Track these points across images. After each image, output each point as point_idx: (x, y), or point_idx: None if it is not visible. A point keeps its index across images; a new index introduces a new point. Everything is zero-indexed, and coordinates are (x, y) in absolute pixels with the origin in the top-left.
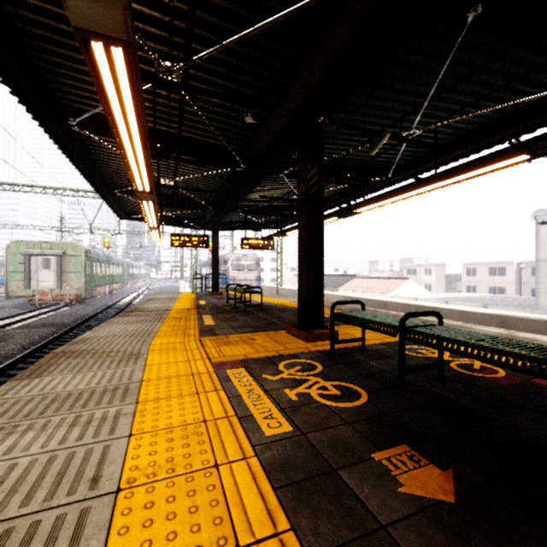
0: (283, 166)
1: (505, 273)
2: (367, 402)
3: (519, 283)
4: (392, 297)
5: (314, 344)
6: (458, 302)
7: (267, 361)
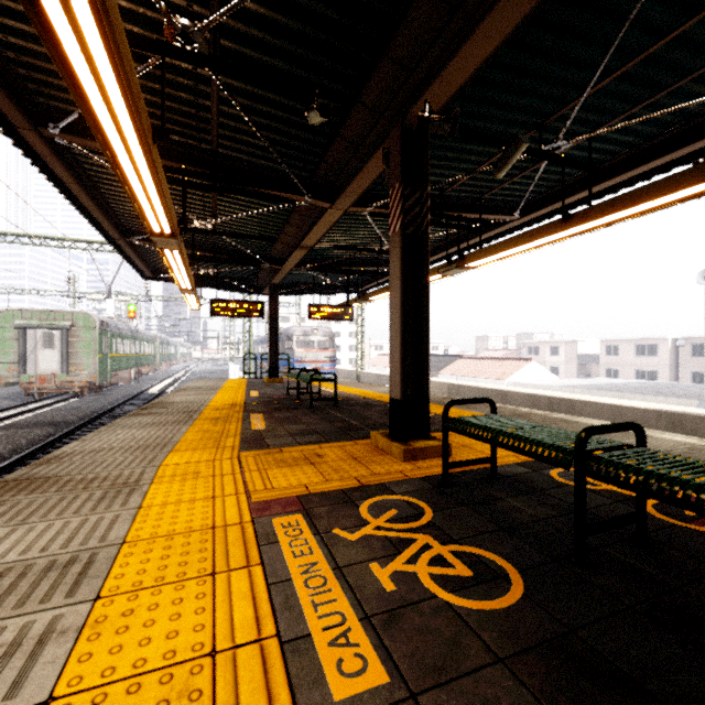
0: (366, 200)
1: (657, 353)
2: (524, 596)
3: (675, 365)
4: (510, 383)
5: (416, 464)
6: (599, 392)
7: (342, 499)
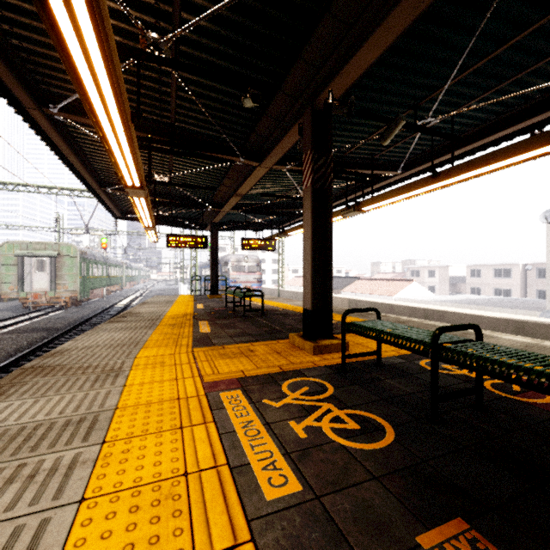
0: (285, 160)
1: (510, 275)
2: (394, 441)
3: (524, 285)
4: (396, 299)
5: (322, 356)
6: (465, 305)
7: (269, 380)
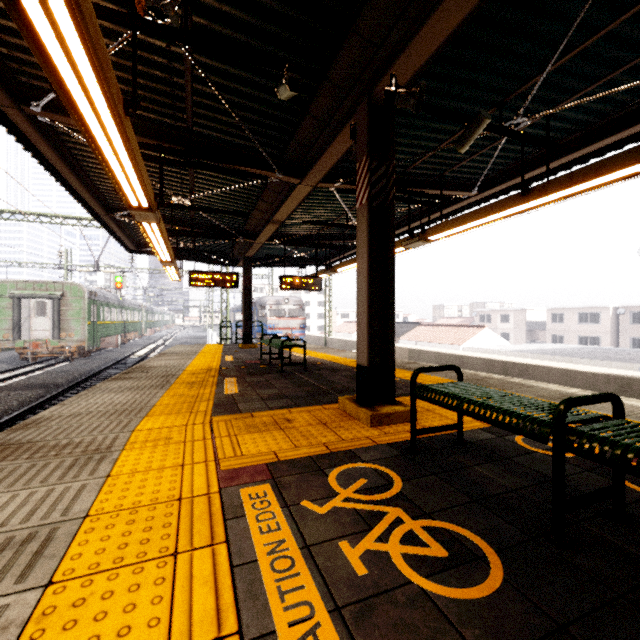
0: (333, 176)
1: (599, 320)
2: (505, 582)
3: (616, 332)
4: (465, 348)
5: (382, 429)
6: (547, 356)
7: (310, 467)
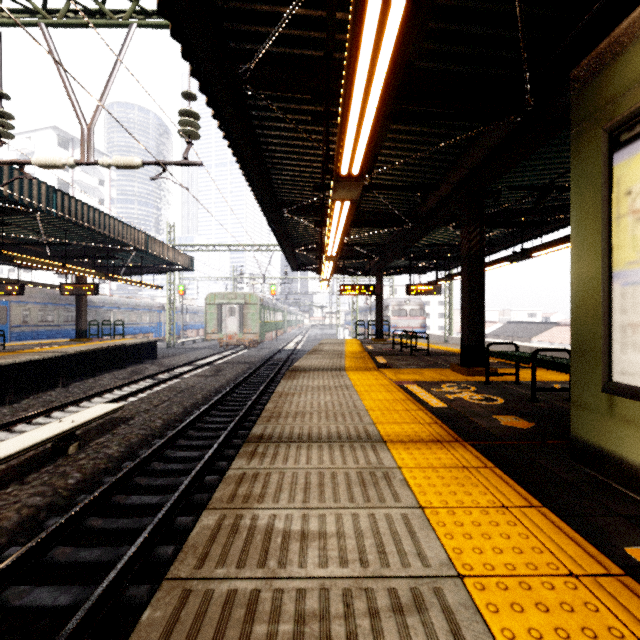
0: (449, 219)
1: None
2: (501, 403)
3: None
4: None
5: (474, 378)
6: None
7: (433, 384)
